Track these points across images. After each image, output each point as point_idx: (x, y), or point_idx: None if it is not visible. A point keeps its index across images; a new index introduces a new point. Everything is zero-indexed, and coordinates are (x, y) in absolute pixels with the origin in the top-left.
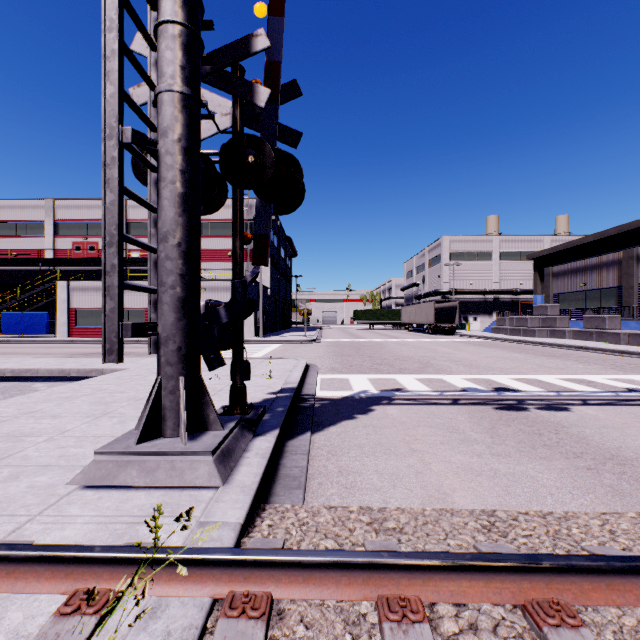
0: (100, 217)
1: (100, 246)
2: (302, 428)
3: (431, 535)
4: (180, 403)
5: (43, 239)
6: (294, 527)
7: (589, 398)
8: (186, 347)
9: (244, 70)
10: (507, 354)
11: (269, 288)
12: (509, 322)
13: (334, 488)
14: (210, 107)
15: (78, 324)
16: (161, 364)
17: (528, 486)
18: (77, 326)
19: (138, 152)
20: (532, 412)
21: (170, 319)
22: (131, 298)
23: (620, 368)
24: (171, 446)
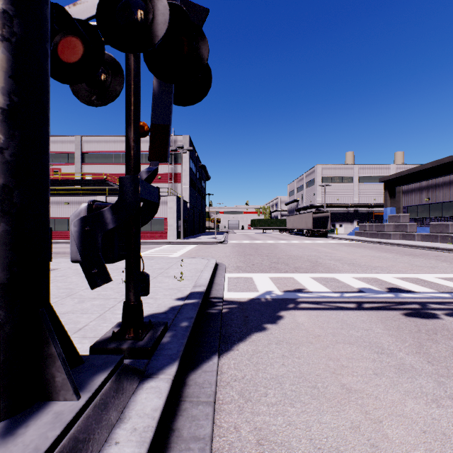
0: (62, 149)
1: (62, 171)
2: (208, 349)
3: None
4: None
5: None
6: None
7: None
8: (6, 270)
9: None
10: (377, 253)
11: (188, 202)
12: (369, 228)
13: None
14: None
15: None
16: None
17: None
18: None
19: None
20: (446, 320)
21: None
22: None
23: None
24: None
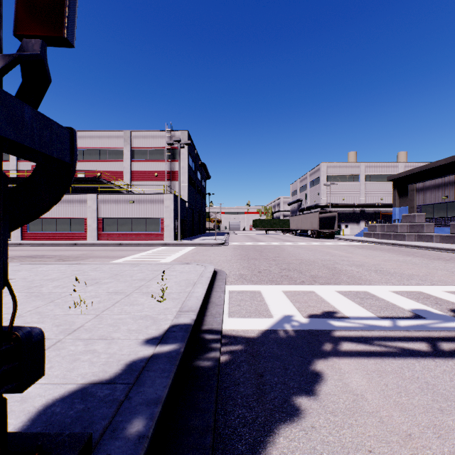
0: None
1: None
2: None
3: None
4: None
5: (8, 163)
6: None
7: None
8: None
9: None
10: (399, 257)
11: (187, 201)
12: (380, 228)
13: None
14: None
15: (29, 230)
16: None
17: None
18: (29, 232)
19: None
20: None
21: None
22: (73, 209)
23: None
24: None
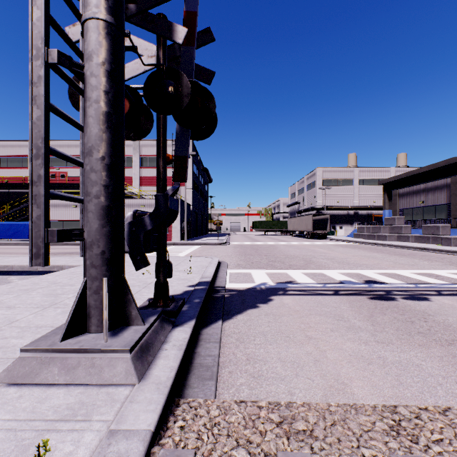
0: (68, 153)
1: (68, 174)
2: (215, 317)
3: (343, 441)
4: (103, 302)
5: (27, 169)
6: (206, 430)
7: (441, 289)
8: (109, 251)
9: (166, 19)
10: (368, 253)
11: (191, 205)
12: (367, 230)
13: (243, 377)
14: (138, 50)
15: None
16: (86, 266)
17: (416, 375)
18: None
19: (67, 76)
20: (400, 301)
21: (94, 226)
22: None
23: (456, 264)
24: (93, 343)
